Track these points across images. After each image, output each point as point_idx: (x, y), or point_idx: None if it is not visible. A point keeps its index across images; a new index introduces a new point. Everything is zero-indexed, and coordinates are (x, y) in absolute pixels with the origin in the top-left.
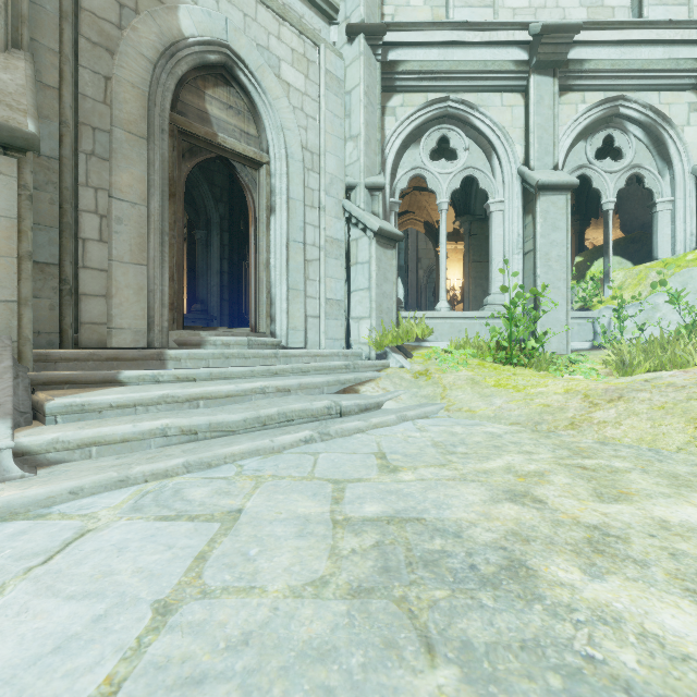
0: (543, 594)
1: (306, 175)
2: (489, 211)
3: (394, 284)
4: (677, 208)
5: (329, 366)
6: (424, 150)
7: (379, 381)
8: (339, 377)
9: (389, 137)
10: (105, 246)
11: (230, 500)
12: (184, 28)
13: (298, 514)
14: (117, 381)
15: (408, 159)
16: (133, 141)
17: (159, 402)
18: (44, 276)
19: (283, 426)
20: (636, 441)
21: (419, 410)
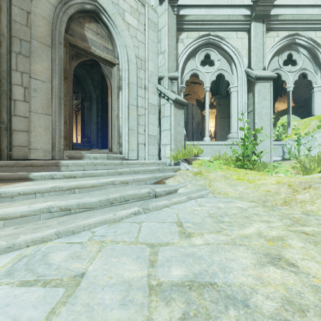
0: None
1: (138, 71)
2: (230, 91)
3: (183, 127)
4: None
5: (149, 169)
6: (197, 61)
7: (176, 177)
8: (154, 175)
9: (180, 54)
10: (27, 104)
11: (78, 264)
12: None
13: (124, 279)
14: (28, 178)
15: (190, 65)
16: (43, 47)
17: (50, 190)
18: None
19: (123, 204)
20: None
21: (198, 193)
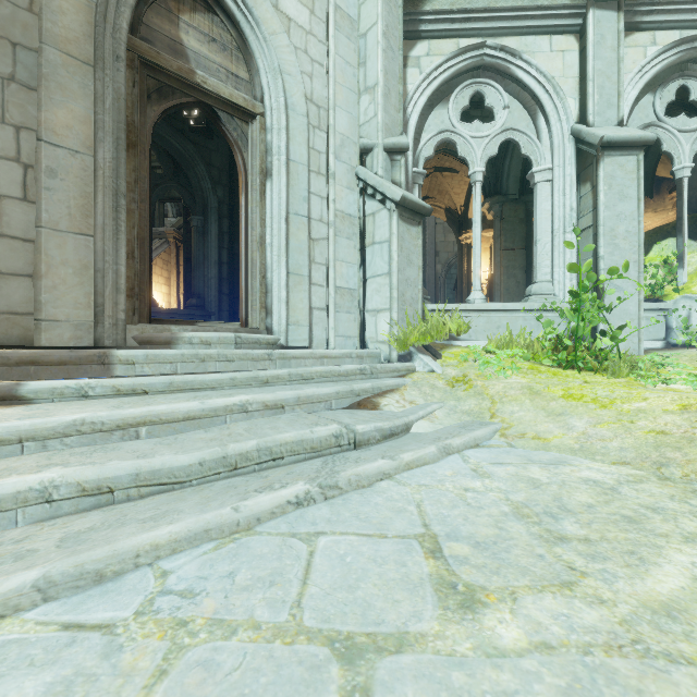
0: None
1: (311, 134)
2: (533, 182)
3: (420, 269)
4: None
5: (339, 371)
6: (453, 110)
7: (404, 391)
8: (352, 386)
9: (412, 93)
10: (31, 207)
11: None
12: None
13: None
14: (15, 397)
15: (435, 121)
16: (73, 66)
17: (67, 432)
18: None
19: (266, 468)
20: None
21: (467, 435)
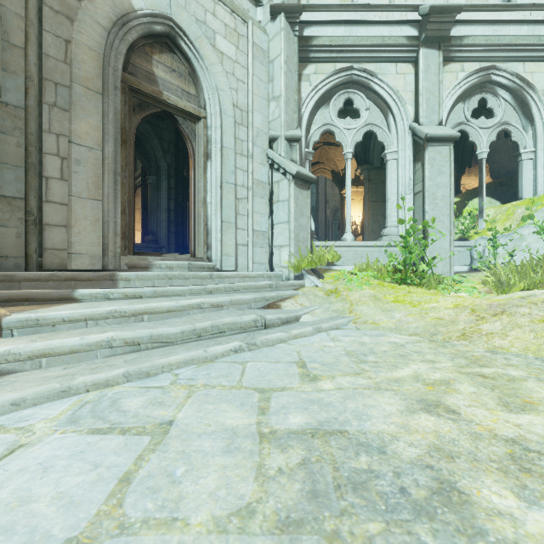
0: (484, 527)
1: (237, 129)
2: (386, 160)
3: (309, 218)
4: (539, 157)
5: (255, 285)
6: (333, 110)
7: (297, 298)
8: (264, 294)
9: (304, 99)
10: (65, 184)
11: (162, 411)
12: (134, 2)
13: (226, 426)
14: (72, 298)
15: (320, 117)
16: (90, 95)
17: (108, 316)
18: (11, 208)
19: (216, 337)
20: (522, 350)
21: (332, 322)
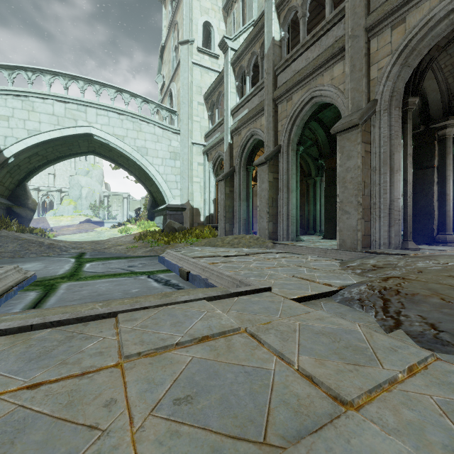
0: None
1: None
2: None
3: None
4: (55, 204)
5: None
6: None
7: None
8: None
9: None
10: None
11: None
12: None
13: None
14: None
15: None
16: None
17: None
18: None
19: None
20: None
21: None
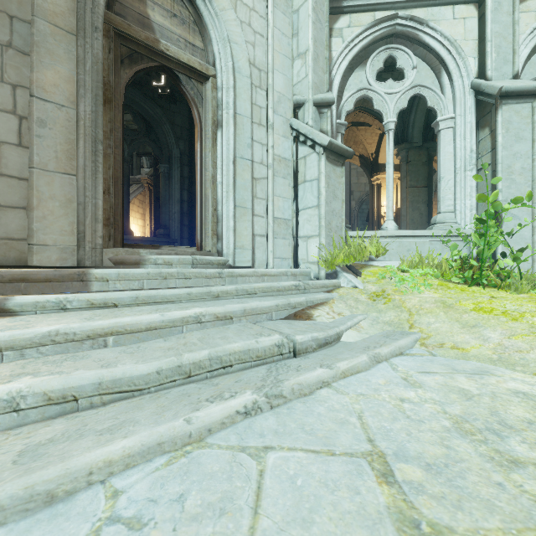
0: None
1: (254, 92)
2: (438, 129)
3: (343, 202)
4: None
5: (278, 287)
6: (370, 71)
7: (332, 304)
8: (289, 300)
9: (336, 58)
10: (25, 152)
11: None
12: None
13: None
14: (3, 310)
15: (354, 81)
16: (59, 35)
17: (43, 342)
18: None
19: (217, 375)
20: None
21: (393, 344)
